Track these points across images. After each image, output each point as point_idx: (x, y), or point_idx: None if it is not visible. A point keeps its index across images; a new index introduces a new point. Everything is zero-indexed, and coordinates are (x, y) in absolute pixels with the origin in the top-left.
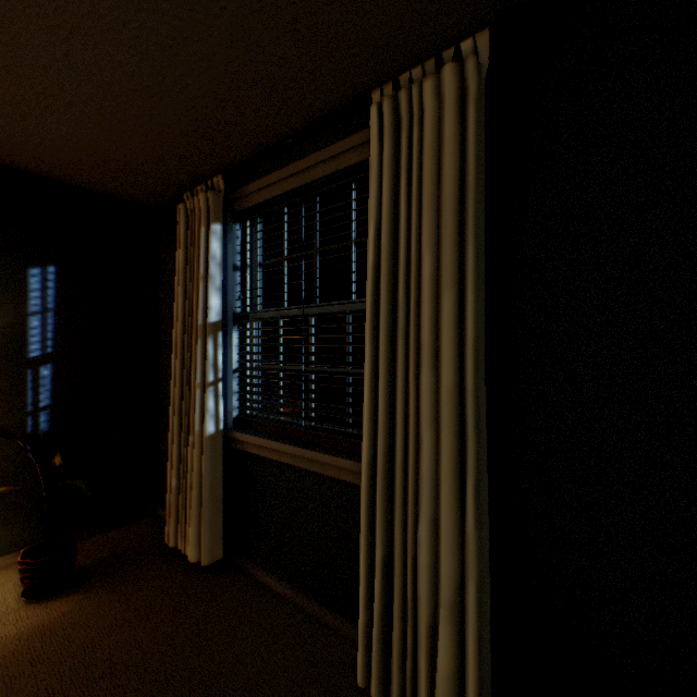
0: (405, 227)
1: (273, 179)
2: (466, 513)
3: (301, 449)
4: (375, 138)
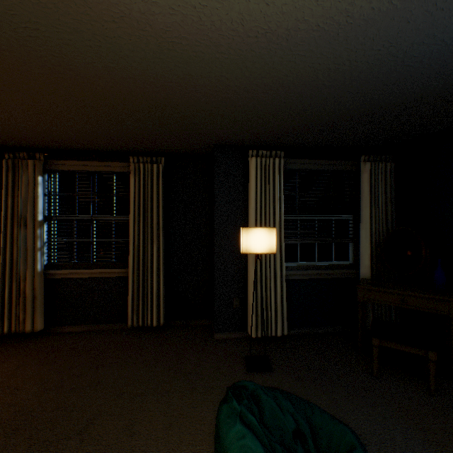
0: (143, 200)
1: (76, 163)
2: (160, 270)
3: (95, 269)
4: (133, 173)
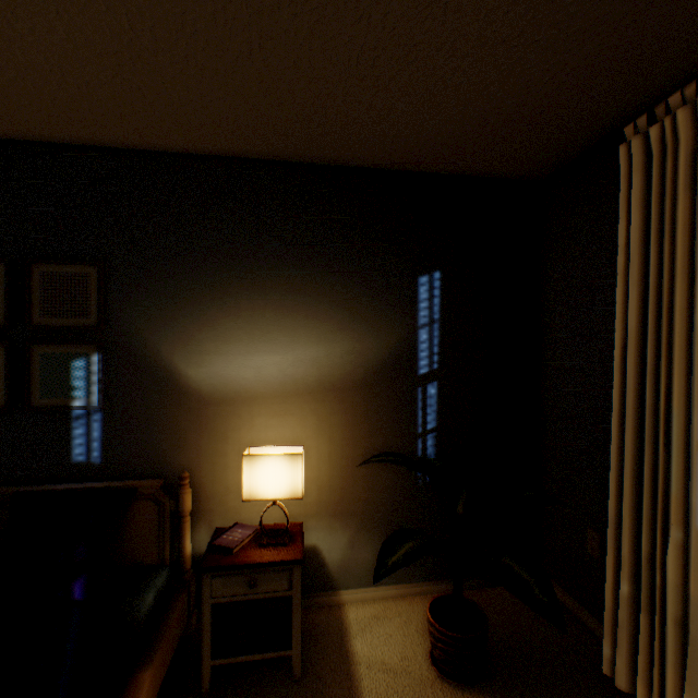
0: None
1: None
2: None
3: None
4: None
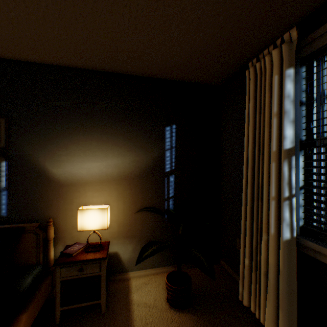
0: None
1: None
2: None
3: None
4: None
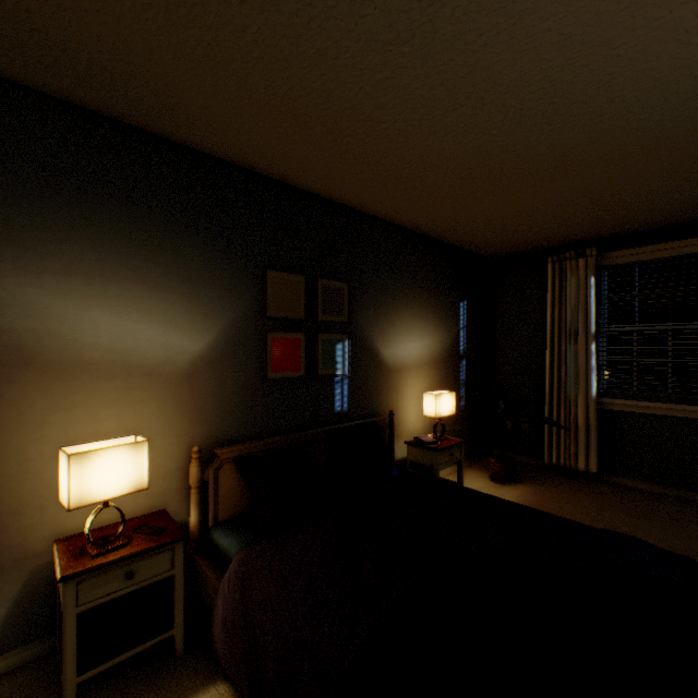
0: None
1: (640, 250)
2: None
3: (676, 405)
4: None
